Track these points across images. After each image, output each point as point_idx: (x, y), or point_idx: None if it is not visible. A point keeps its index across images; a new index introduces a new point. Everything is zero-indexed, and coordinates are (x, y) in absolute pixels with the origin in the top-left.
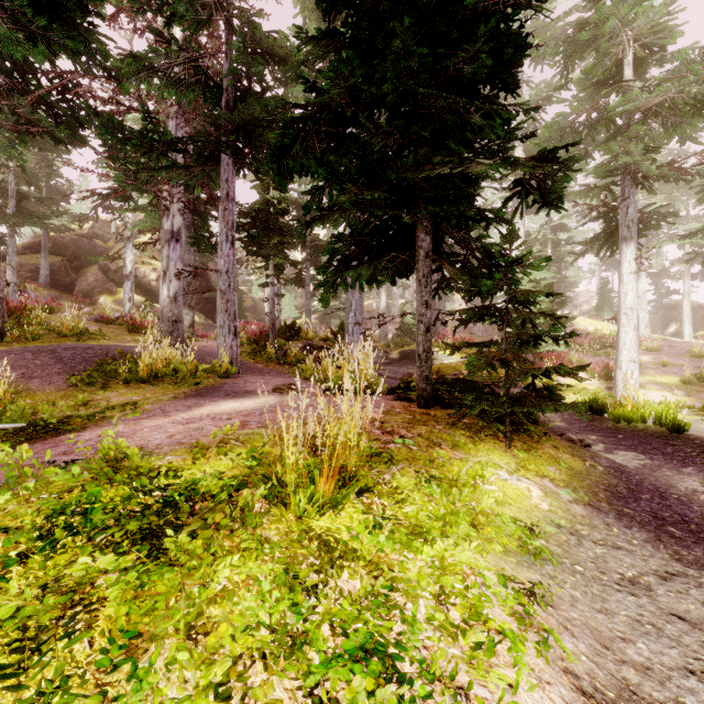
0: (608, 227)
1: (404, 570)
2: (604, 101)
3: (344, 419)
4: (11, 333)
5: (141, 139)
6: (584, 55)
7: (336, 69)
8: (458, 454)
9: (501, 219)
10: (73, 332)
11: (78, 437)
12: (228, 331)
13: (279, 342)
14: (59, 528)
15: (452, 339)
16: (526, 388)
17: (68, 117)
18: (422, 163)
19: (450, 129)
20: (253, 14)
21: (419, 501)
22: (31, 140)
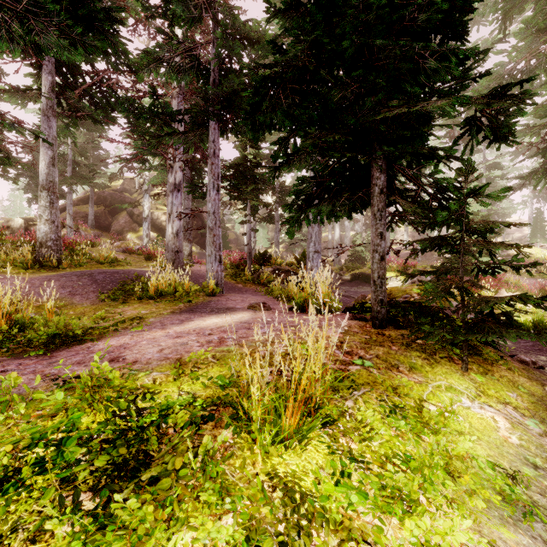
0: (546, 161)
1: (379, 539)
2: (543, 48)
3: (309, 351)
4: (65, 262)
5: (150, 113)
6: (525, 6)
7: (300, 26)
8: (416, 378)
9: (451, 156)
10: (106, 260)
11: (94, 346)
12: (214, 259)
13: (255, 267)
14: (28, 465)
15: (396, 263)
16: (479, 313)
17: (103, 103)
18: (378, 109)
19: (403, 76)
20: (233, 8)
21: (386, 436)
22: (82, 124)
